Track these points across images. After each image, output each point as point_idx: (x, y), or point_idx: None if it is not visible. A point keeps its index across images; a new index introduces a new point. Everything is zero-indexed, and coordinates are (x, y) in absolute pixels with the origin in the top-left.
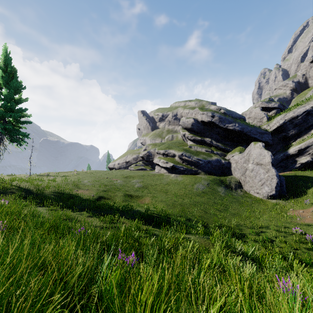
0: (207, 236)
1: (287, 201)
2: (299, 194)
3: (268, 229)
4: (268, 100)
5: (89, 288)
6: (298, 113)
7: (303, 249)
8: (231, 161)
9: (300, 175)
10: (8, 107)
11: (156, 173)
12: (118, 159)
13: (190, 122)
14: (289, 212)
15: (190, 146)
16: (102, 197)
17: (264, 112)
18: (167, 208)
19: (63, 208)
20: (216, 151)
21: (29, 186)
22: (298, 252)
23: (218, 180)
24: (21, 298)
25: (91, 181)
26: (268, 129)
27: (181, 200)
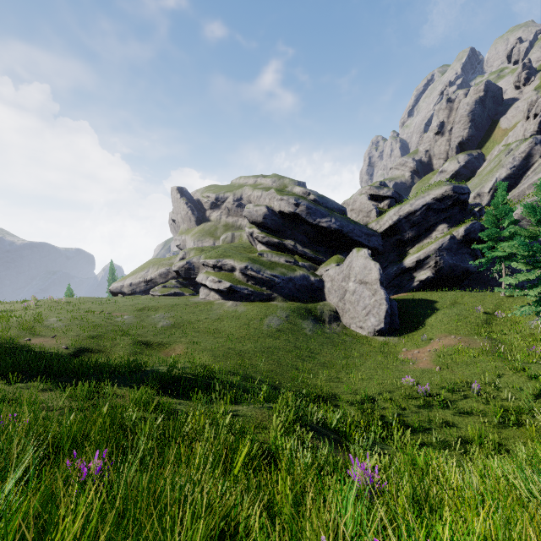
0: (270, 405)
1: (399, 338)
2: (415, 326)
3: (371, 383)
4: (379, 184)
5: None
6: (416, 206)
7: (413, 408)
8: (325, 278)
9: (418, 299)
10: None
11: (200, 301)
12: (129, 275)
13: (262, 212)
14: (401, 353)
15: (260, 254)
16: (86, 350)
17: (374, 202)
18: (214, 361)
19: None
20: (303, 262)
21: None
22: (405, 413)
23: (304, 310)
24: None
25: (65, 320)
26: (377, 228)
27: (240, 346)
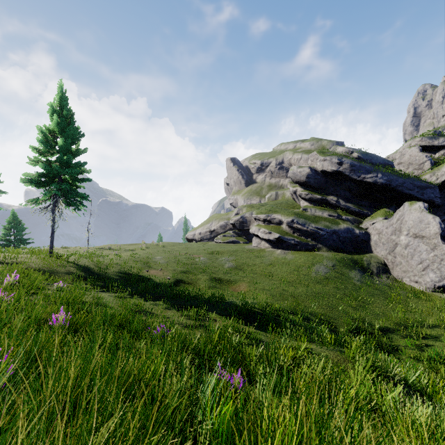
0: (339, 348)
1: None
2: None
3: (438, 341)
4: (433, 134)
5: (189, 423)
6: None
7: None
8: (370, 231)
9: None
10: (64, 161)
11: (253, 248)
12: (199, 227)
13: (305, 172)
14: None
15: (304, 209)
16: (181, 281)
17: (426, 153)
18: (272, 299)
19: (132, 294)
20: (346, 216)
21: (88, 263)
22: None
23: (349, 260)
24: None
25: (165, 258)
26: (433, 180)
27: (292, 288)
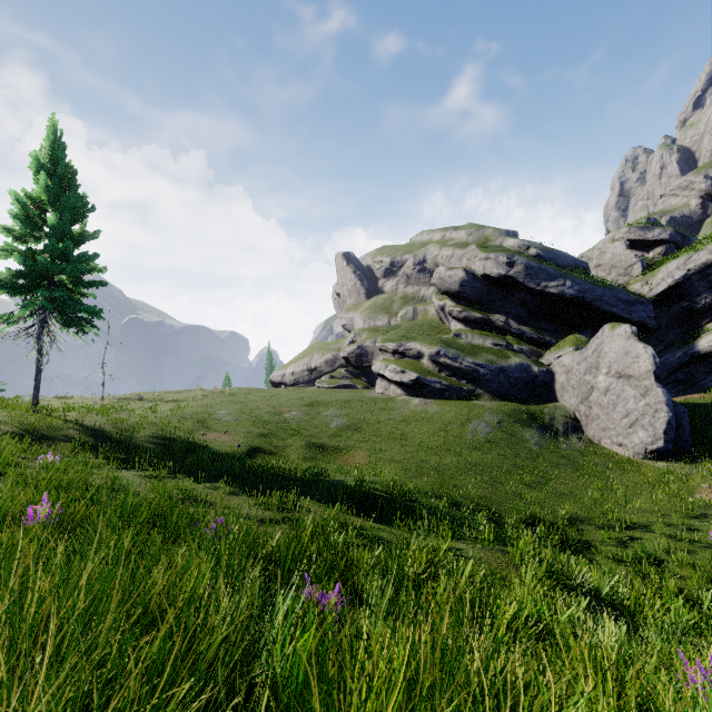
0: (501, 547)
1: (694, 466)
2: None
3: (649, 533)
4: (646, 222)
5: (247, 667)
6: None
7: None
8: (555, 369)
9: None
10: (59, 251)
11: (378, 396)
12: (291, 362)
13: (458, 277)
14: (701, 491)
15: (456, 335)
16: (258, 450)
17: (636, 251)
18: (405, 476)
19: (175, 473)
20: (519, 345)
21: (101, 422)
22: None
23: (523, 414)
24: (116, 700)
25: (233, 413)
26: (645, 292)
27: (436, 458)
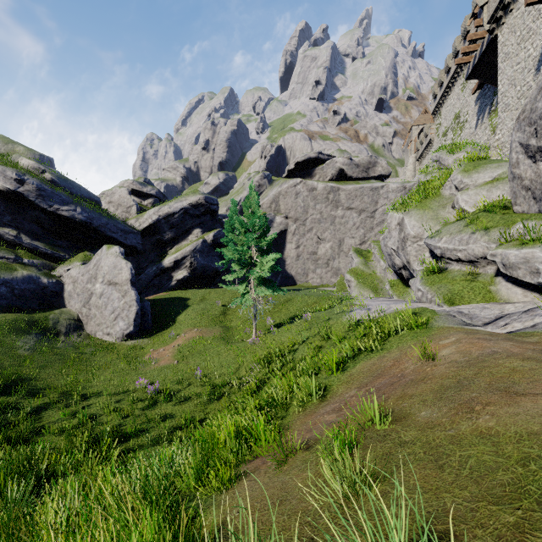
0: None
1: (150, 339)
2: (168, 324)
3: (100, 397)
4: (144, 180)
5: None
6: (175, 209)
7: (138, 411)
8: (65, 280)
9: (174, 297)
10: None
11: None
12: None
13: None
14: (148, 354)
15: None
16: None
17: (138, 198)
18: None
19: None
20: (32, 258)
21: None
22: (127, 421)
23: (24, 322)
24: None
25: None
26: (136, 226)
27: None
